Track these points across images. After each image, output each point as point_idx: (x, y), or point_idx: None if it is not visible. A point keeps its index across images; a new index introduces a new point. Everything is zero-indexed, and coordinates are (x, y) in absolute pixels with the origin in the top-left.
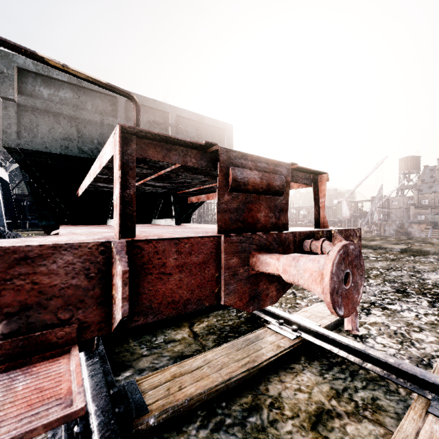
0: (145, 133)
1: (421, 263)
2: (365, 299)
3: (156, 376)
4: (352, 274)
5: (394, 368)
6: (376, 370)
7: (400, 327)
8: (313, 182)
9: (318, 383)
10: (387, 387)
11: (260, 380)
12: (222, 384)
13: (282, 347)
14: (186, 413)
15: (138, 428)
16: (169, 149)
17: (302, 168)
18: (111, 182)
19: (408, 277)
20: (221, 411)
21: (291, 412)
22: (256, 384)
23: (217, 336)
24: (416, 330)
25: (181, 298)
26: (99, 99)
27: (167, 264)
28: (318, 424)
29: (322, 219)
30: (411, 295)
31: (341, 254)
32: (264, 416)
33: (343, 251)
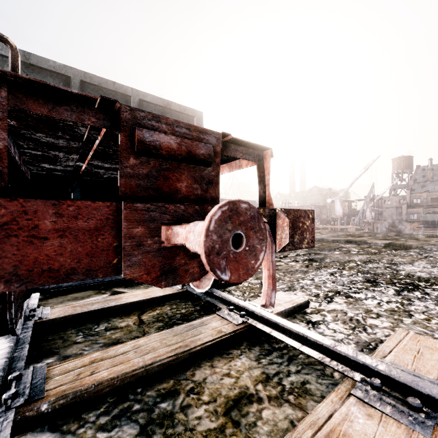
0: (13, 77)
1: (401, 256)
2: (332, 288)
3: (74, 361)
4: (246, 237)
5: (329, 351)
6: (311, 353)
7: (358, 314)
8: (257, 158)
9: (251, 368)
10: (322, 371)
11: (190, 365)
12: (141, 369)
13: (223, 332)
14: (92, 400)
15: (25, 414)
16: (57, 103)
17: (238, 140)
18: (54, 162)
19: (383, 268)
20: (133, 397)
21: (210, 397)
22: (183, 369)
23: (163, 323)
24: (373, 316)
25: (62, 267)
26: (50, 78)
27: (40, 227)
28: (233, 409)
29: (267, 198)
30: (380, 285)
31: (225, 211)
32: (178, 402)
33: (229, 208)
